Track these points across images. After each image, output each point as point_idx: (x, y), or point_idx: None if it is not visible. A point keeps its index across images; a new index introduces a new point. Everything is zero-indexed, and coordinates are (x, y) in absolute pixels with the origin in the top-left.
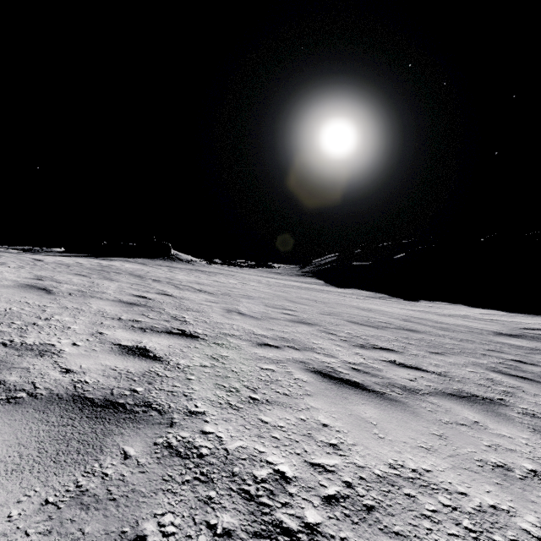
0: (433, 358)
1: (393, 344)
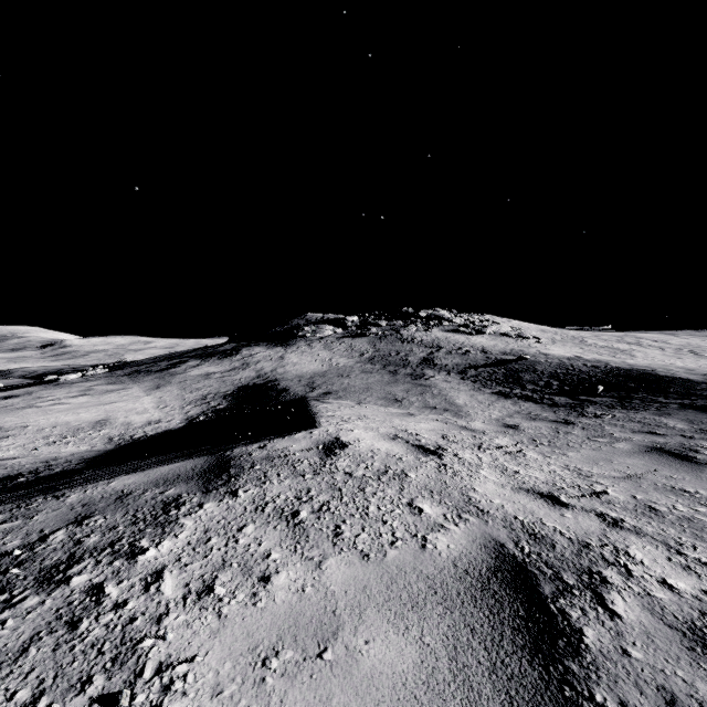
0: None
1: None
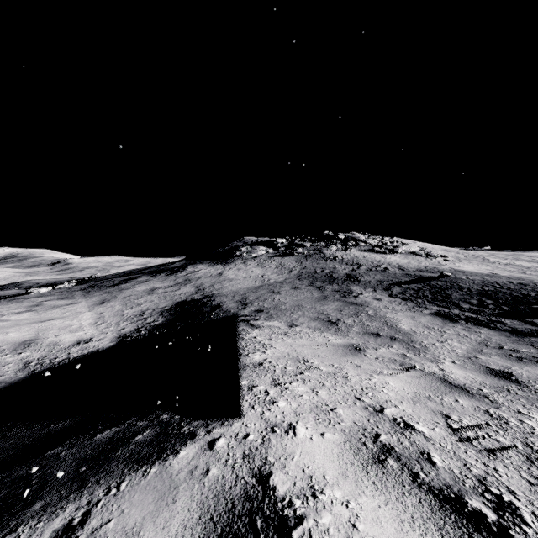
0: None
1: None
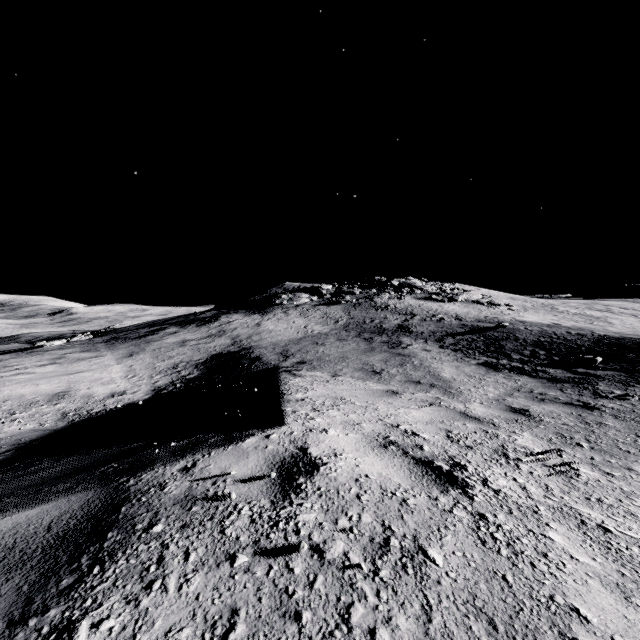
0: None
1: None
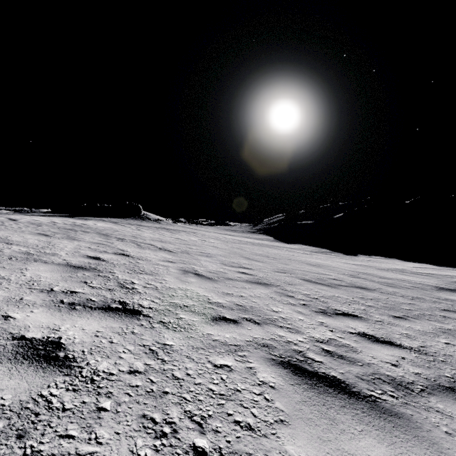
0: (400, 326)
1: (353, 307)
